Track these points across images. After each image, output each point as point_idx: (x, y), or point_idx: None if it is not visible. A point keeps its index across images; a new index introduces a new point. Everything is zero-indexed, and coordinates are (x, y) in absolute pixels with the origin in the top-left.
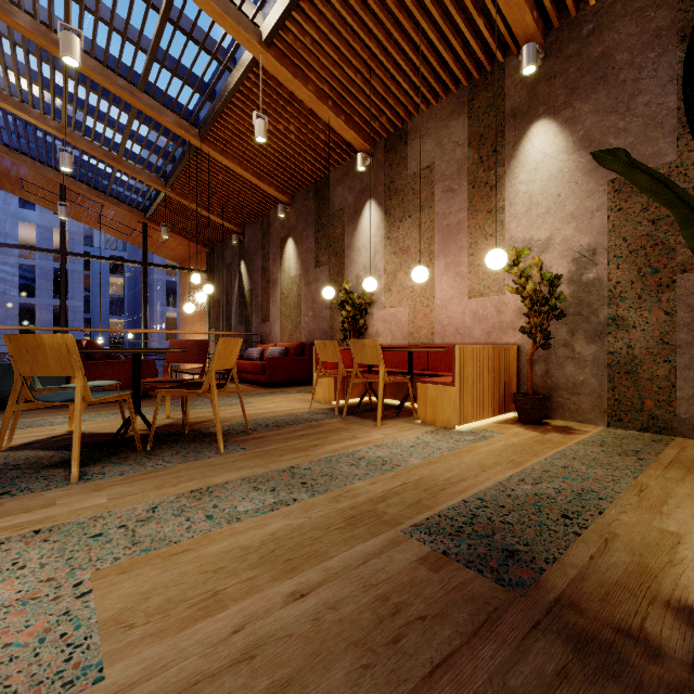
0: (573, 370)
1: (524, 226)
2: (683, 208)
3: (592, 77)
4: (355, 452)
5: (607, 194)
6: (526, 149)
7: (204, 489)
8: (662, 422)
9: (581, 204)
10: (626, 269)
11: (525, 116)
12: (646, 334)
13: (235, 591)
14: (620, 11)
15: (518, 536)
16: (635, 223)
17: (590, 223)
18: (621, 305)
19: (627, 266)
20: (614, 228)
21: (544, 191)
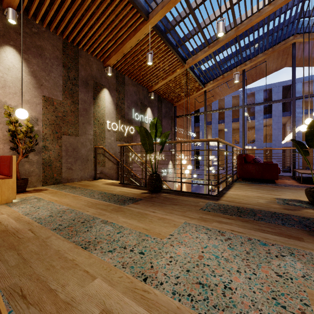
0: (28, 166)
1: (1, 93)
2: (145, 138)
3: (37, 51)
4: (38, 218)
5: (42, 100)
6: (2, 55)
7: (84, 245)
8: (58, 180)
9: (32, 98)
10: (48, 129)
11: (2, 37)
12: (54, 152)
13: (157, 217)
14: (47, 37)
15: (124, 198)
16: (51, 115)
17: (36, 108)
18: (47, 142)
19: (49, 128)
20: (45, 113)
21: (14, 83)
